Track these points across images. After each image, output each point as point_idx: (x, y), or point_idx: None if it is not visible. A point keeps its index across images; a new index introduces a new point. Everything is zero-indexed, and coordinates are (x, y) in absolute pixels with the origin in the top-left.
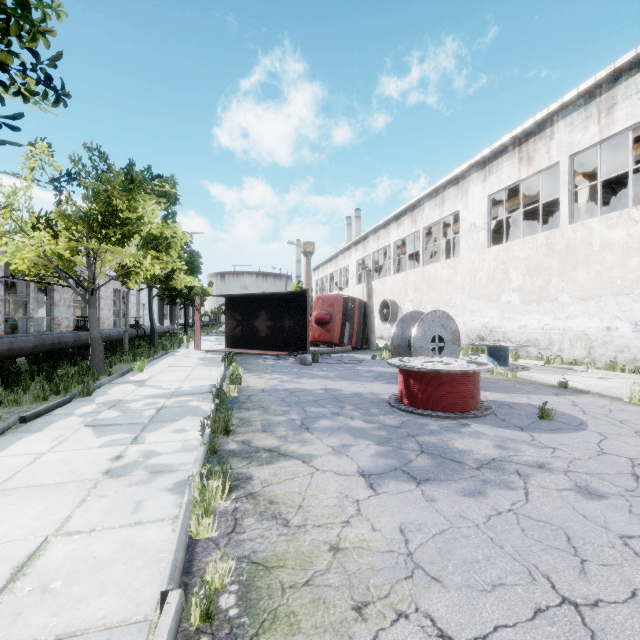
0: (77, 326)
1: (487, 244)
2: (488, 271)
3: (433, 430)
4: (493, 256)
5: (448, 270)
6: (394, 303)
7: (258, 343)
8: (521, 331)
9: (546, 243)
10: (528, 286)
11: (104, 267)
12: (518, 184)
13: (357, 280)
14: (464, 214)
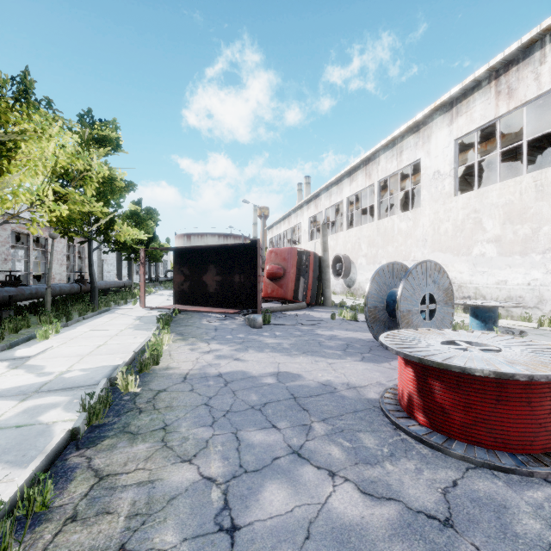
0: (0, 281)
1: (454, 192)
2: (456, 221)
3: (544, 544)
4: (462, 204)
5: (407, 222)
6: (347, 258)
7: (207, 299)
8: (499, 287)
9: (534, 185)
10: (509, 236)
11: (5, 209)
12: (484, 130)
13: (309, 237)
14: (426, 162)
